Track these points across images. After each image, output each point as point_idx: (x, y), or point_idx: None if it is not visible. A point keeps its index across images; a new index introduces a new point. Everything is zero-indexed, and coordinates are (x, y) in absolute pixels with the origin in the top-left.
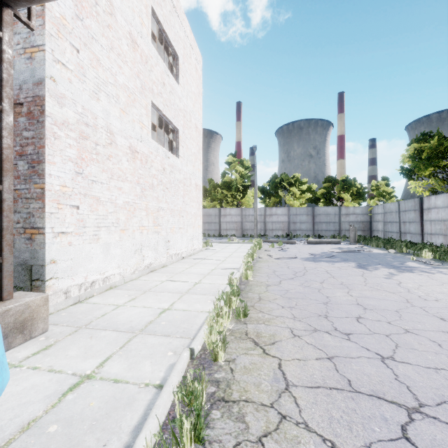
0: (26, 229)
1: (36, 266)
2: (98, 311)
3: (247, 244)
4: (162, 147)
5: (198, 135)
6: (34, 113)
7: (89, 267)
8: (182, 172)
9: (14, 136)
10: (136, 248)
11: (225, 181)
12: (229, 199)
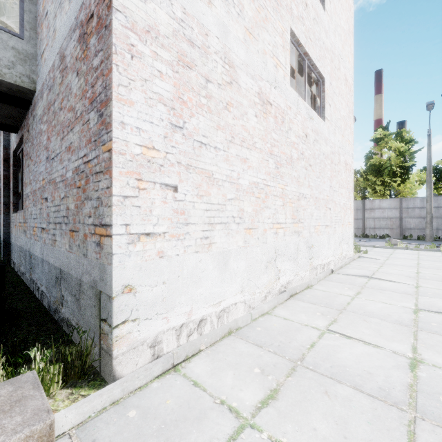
0: (96, 226)
1: (104, 295)
2: (193, 436)
3: (427, 252)
4: (304, 101)
5: (347, 91)
6: (102, 17)
7: (195, 293)
8: (328, 143)
9: (87, 75)
10: (267, 259)
11: (372, 164)
12: (379, 188)
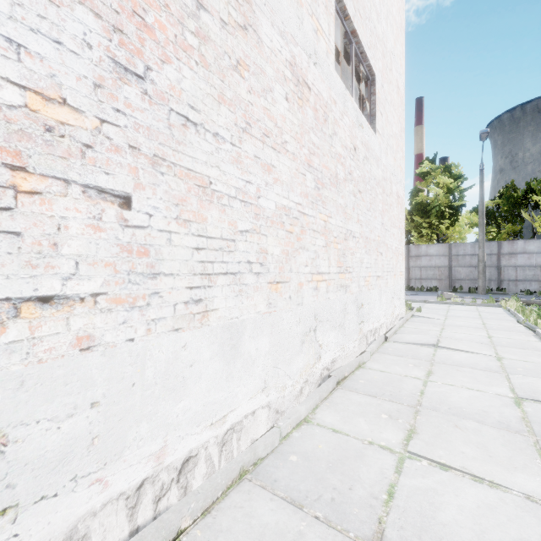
0: None
1: None
2: None
3: (486, 308)
4: (352, 99)
5: (399, 103)
6: None
7: (174, 411)
8: (380, 165)
9: None
10: (304, 329)
11: (418, 202)
12: (425, 231)
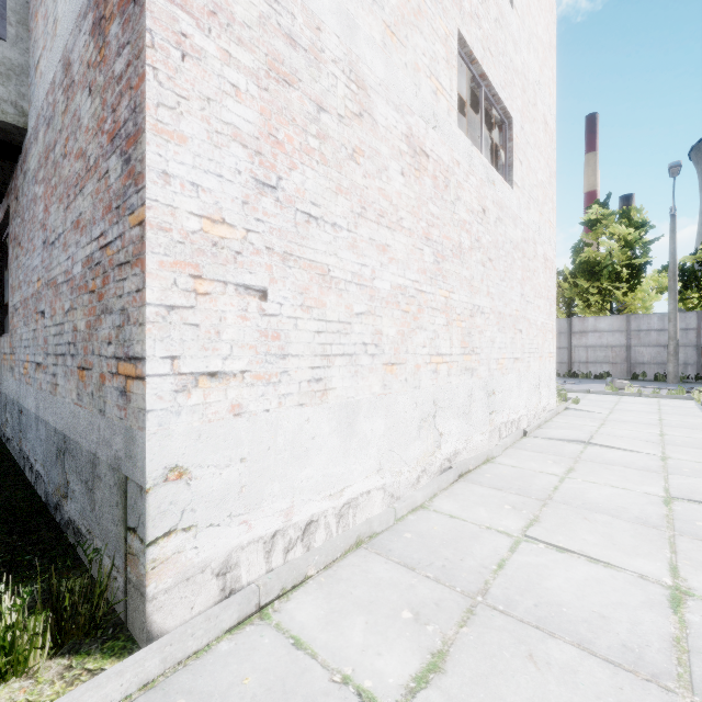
0: (119, 361)
1: (132, 484)
2: None
3: (672, 401)
4: (480, 154)
5: (548, 142)
6: None
7: (299, 477)
8: (519, 224)
9: (104, 91)
10: (422, 414)
11: (584, 261)
12: (594, 298)
